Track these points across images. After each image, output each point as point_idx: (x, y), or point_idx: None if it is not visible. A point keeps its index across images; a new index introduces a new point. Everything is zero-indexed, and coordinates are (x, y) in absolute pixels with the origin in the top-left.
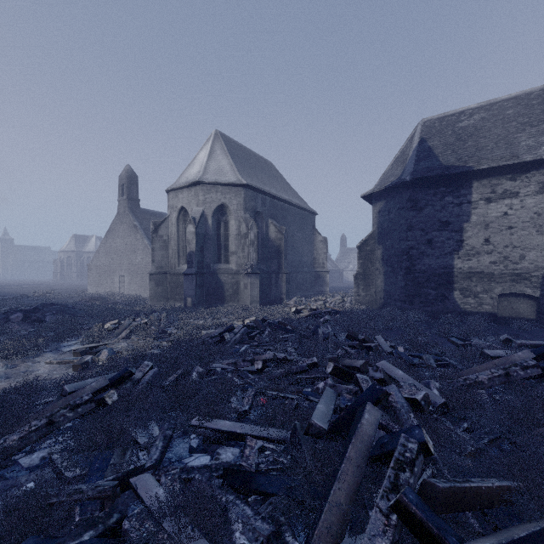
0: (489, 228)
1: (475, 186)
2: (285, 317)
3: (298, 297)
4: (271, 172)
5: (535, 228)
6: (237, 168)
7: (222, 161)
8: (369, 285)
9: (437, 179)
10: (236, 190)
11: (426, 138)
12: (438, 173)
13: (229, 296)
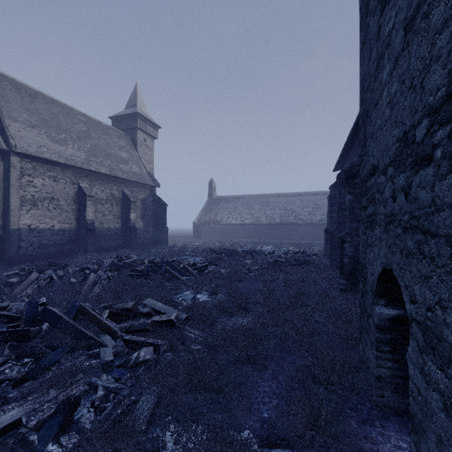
0: None
1: None
2: None
3: None
4: None
5: None
6: None
7: None
8: None
9: None
10: None
11: None
12: None
13: None
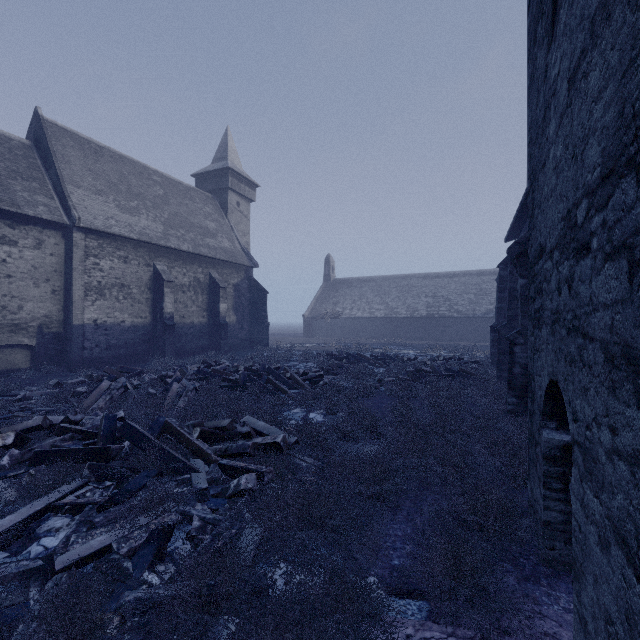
0: None
1: None
2: None
3: None
4: None
5: (33, 280)
6: None
7: None
8: None
9: None
10: None
11: None
12: None
13: None
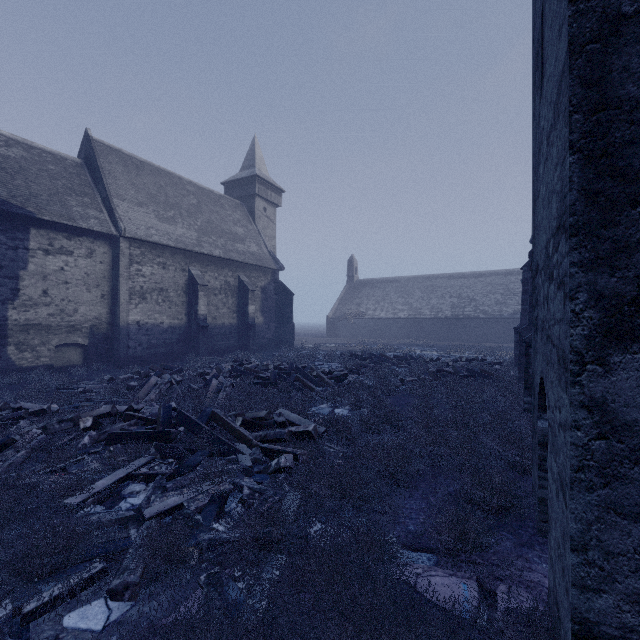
0: (48, 280)
1: (34, 233)
2: None
3: None
4: None
5: (86, 286)
6: None
7: None
8: None
9: None
10: None
11: None
12: None
13: None
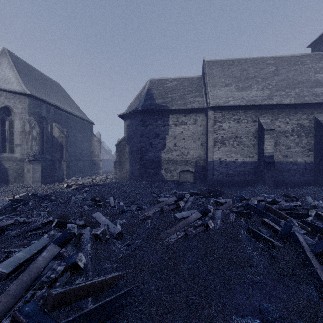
0: (176, 138)
1: (170, 117)
2: (57, 191)
3: (76, 176)
4: (58, 91)
5: (192, 139)
6: (23, 81)
7: (7, 73)
8: (122, 168)
9: (154, 111)
10: (21, 98)
11: (151, 89)
12: (154, 108)
13: (13, 178)
